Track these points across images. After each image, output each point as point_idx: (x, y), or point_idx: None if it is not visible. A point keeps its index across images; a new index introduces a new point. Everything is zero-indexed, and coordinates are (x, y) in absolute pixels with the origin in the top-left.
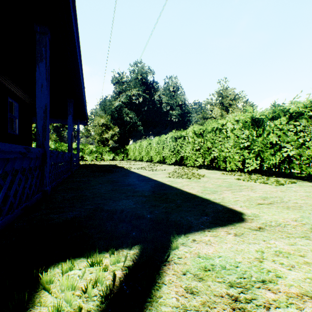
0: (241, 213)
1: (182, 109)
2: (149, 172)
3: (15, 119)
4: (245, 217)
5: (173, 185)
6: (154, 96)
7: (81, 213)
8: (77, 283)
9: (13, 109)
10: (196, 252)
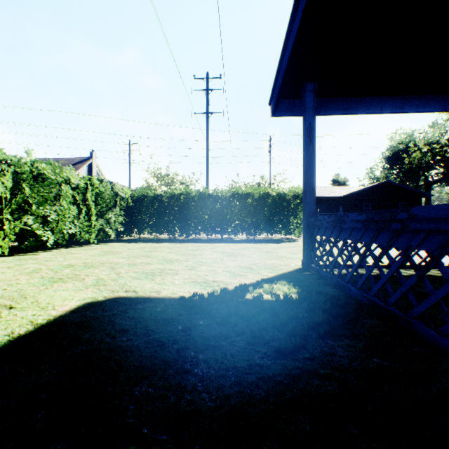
0: (92, 302)
1: None
2: None
3: None
4: (103, 299)
5: None
6: None
7: (327, 357)
8: (277, 292)
9: None
10: (204, 290)
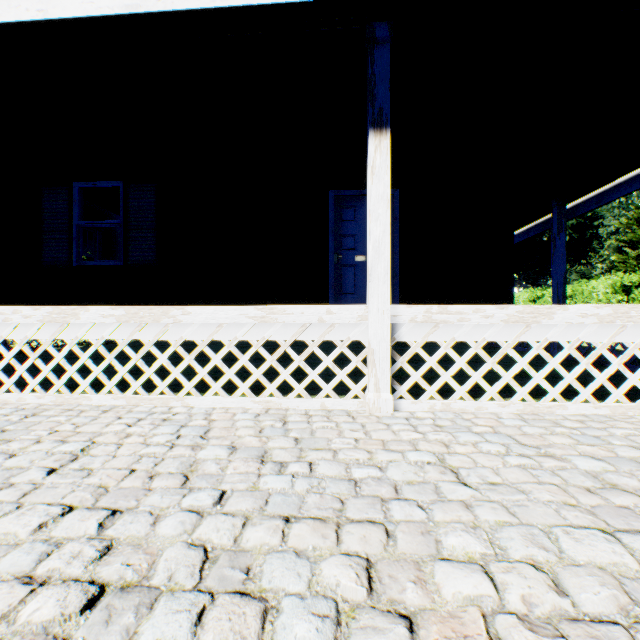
0: None
1: None
2: None
3: None
4: None
5: None
6: None
7: None
8: None
9: None
10: None
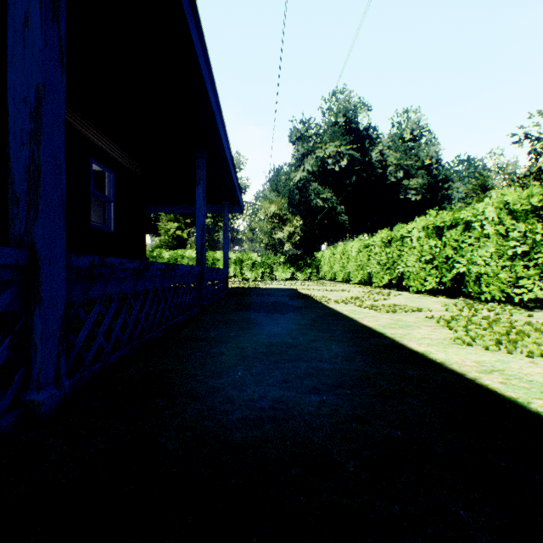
0: None
1: (430, 174)
2: (381, 317)
3: (109, 203)
4: None
5: (537, 404)
6: (371, 153)
7: None
8: None
9: (107, 185)
10: None
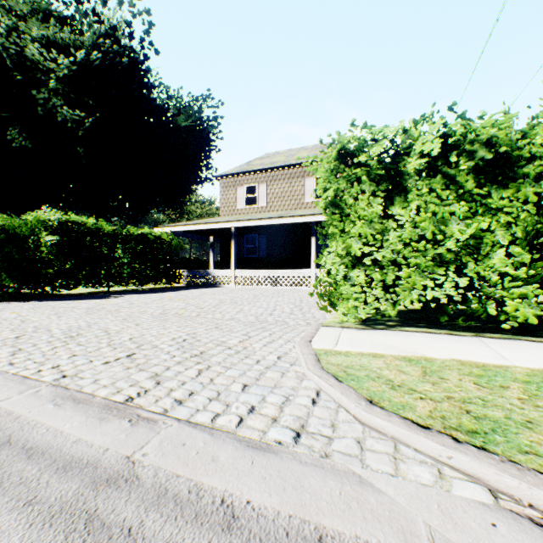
0: None
1: None
2: None
3: None
4: None
5: None
6: None
7: None
8: None
9: None
10: None
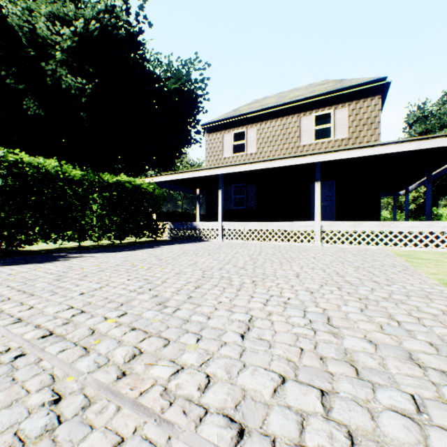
0: None
1: None
2: None
3: None
4: None
5: None
6: None
7: None
8: None
9: None
10: None
